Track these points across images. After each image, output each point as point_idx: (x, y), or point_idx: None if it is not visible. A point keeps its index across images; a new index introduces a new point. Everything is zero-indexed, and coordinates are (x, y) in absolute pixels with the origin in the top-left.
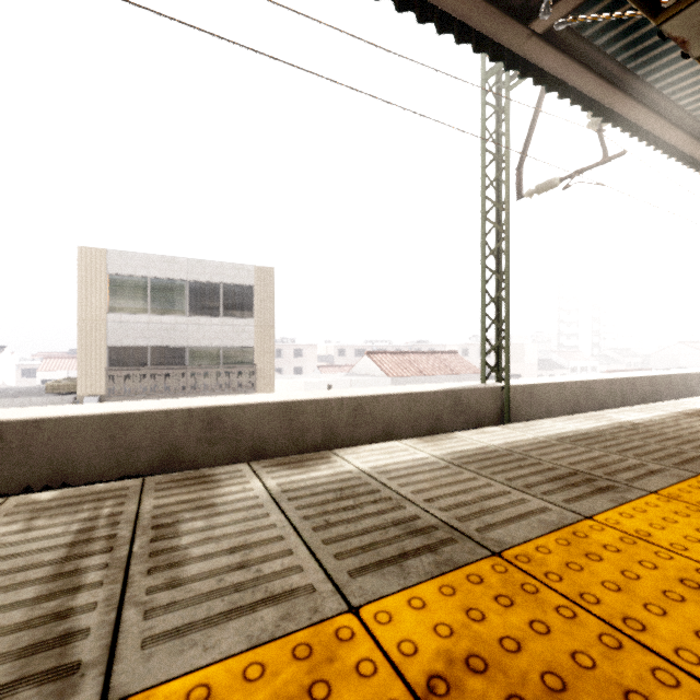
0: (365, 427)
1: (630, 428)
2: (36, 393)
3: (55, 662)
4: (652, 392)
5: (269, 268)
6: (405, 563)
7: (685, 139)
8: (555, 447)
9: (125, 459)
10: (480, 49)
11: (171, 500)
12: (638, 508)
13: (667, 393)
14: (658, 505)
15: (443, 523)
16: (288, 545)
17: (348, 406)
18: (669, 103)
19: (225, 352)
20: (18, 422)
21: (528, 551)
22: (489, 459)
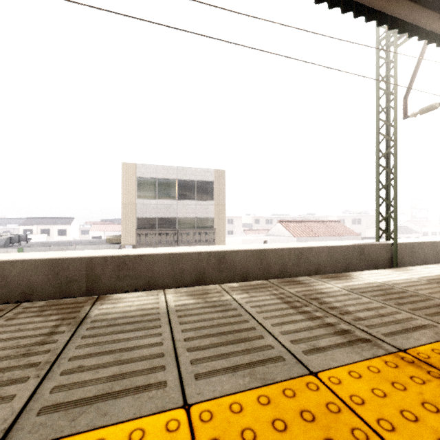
0: (304, 266)
1: None
2: (100, 243)
3: (355, 337)
4: None
5: (222, 170)
6: None
7: None
8: None
9: (178, 278)
10: (403, 31)
11: (298, 289)
12: None
13: None
14: None
15: None
16: (392, 310)
17: (294, 253)
18: None
19: (198, 221)
20: (132, 256)
21: None
22: None
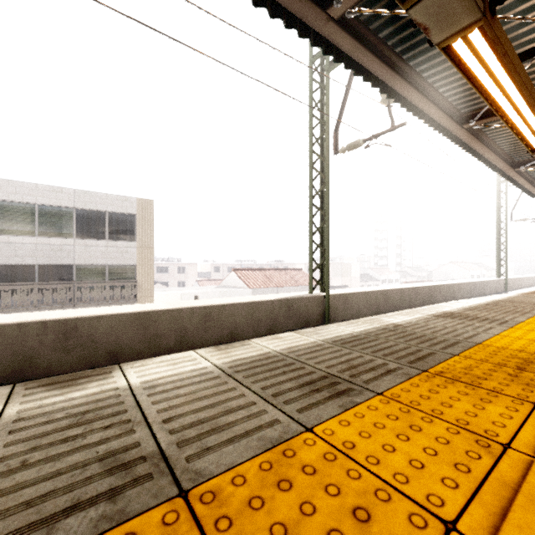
0: (214, 330)
1: (392, 329)
2: None
3: None
4: (429, 297)
5: (149, 200)
6: (60, 524)
7: (443, 117)
8: (325, 350)
9: None
10: (290, 25)
11: None
12: (359, 412)
13: (439, 297)
14: (378, 408)
15: (159, 451)
16: None
17: (198, 314)
18: (432, 89)
19: (110, 269)
20: None
21: (222, 484)
22: (262, 366)
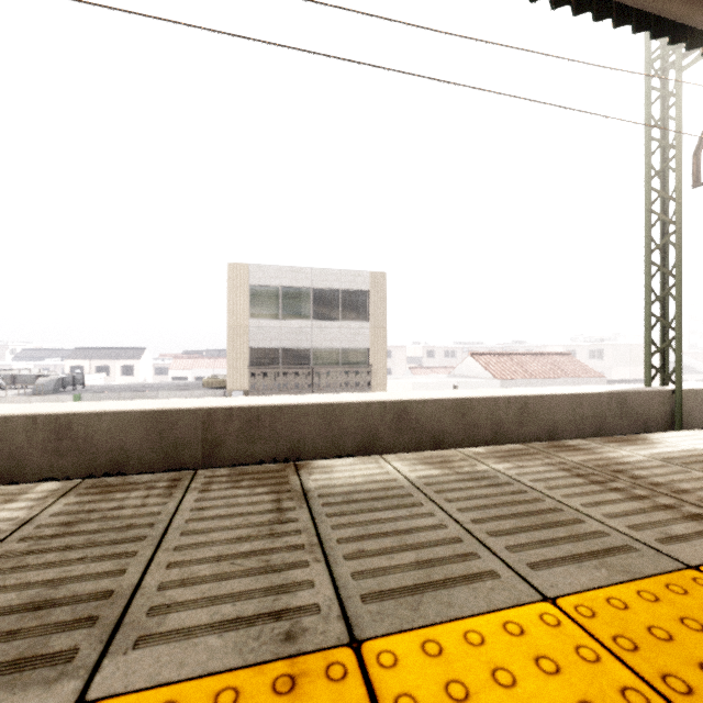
0: (530, 425)
1: None
2: (193, 387)
3: None
4: None
5: (382, 273)
6: None
7: None
8: None
9: (337, 442)
10: None
11: (581, 458)
12: None
13: None
14: None
15: None
16: None
17: (514, 404)
18: None
19: (343, 353)
20: (268, 407)
21: None
22: None
